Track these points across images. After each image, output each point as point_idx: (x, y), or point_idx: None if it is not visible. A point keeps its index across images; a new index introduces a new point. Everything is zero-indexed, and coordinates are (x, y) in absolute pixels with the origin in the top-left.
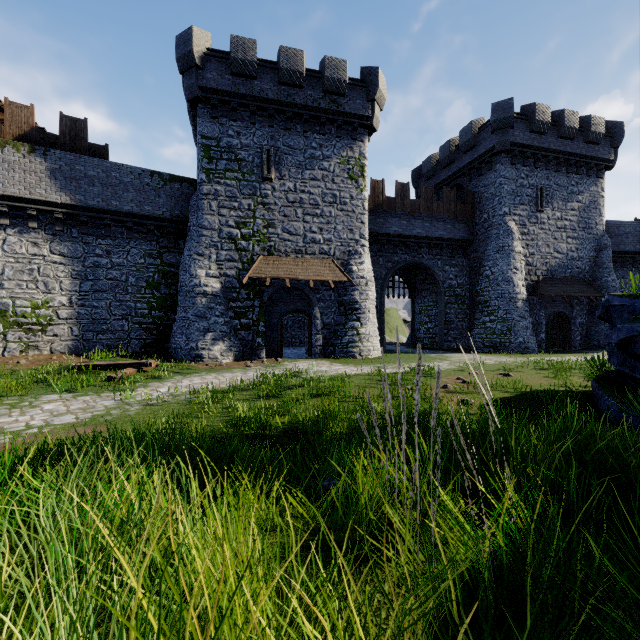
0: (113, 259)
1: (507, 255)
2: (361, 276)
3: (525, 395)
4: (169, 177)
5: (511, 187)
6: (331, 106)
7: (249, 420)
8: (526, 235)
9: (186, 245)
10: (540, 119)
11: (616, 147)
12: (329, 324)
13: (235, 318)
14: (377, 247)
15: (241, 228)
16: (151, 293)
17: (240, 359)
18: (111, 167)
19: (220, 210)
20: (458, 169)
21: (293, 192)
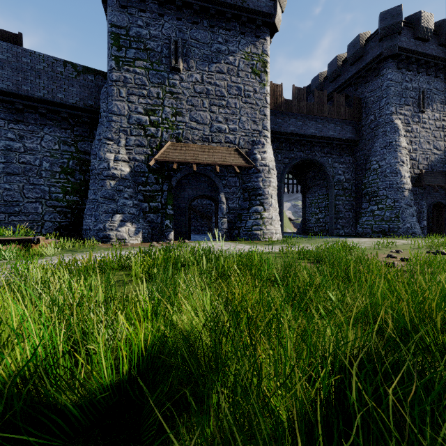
0: (26, 144)
1: (394, 149)
2: (264, 164)
3: None
4: (82, 68)
5: (397, 89)
6: (236, 2)
7: None
8: (410, 133)
9: (97, 131)
10: (425, 26)
11: None
12: (234, 209)
13: (144, 201)
14: (276, 145)
15: (150, 115)
16: (65, 178)
17: (149, 240)
18: (22, 53)
19: (129, 97)
20: (345, 80)
21: (200, 83)
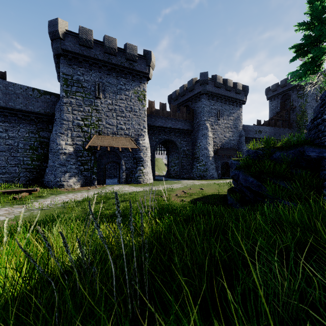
0: (9, 134)
1: (206, 138)
2: (144, 146)
3: (205, 196)
4: (43, 92)
5: (207, 109)
6: (130, 66)
7: (96, 212)
8: (213, 129)
9: (54, 128)
10: (218, 82)
11: (246, 96)
12: (129, 168)
13: (81, 165)
14: (151, 131)
15: (84, 121)
16: (32, 152)
17: (84, 186)
18: (8, 84)
19: (73, 111)
20: (187, 98)
21: (111, 105)
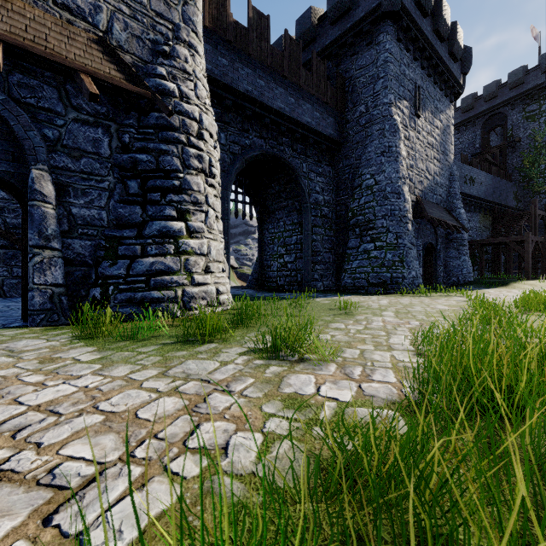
0: None
1: (395, 158)
2: (187, 111)
3: None
4: None
5: (396, 70)
6: None
7: None
8: (407, 140)
9: None
10: None
11: (465, 73)
12: (92, 223)
13: None
14: (216, 111)
15: None
16: None
17: None
18: None
19: None
20: (322, 48)
21: None
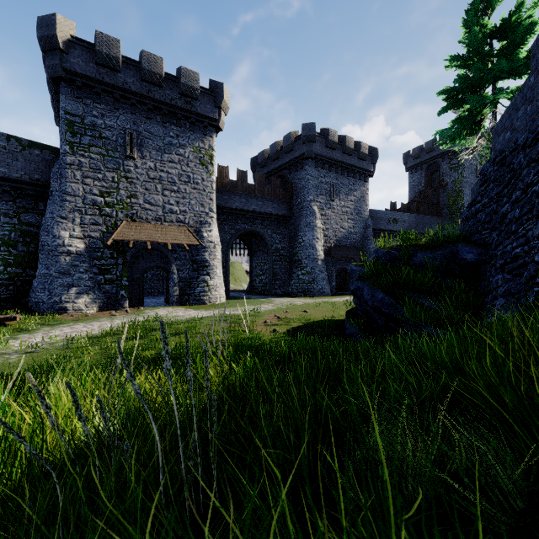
0: None
1: (312, 229)
2: (210, 241)
3: (311, 324)
4: (28, 143)
5: (315, 182)
6: (186, 106)
7: (127, 354)
8: (324, 216)
9: (48, 208)
10: (332, 139)
11: (374, 163)
12: (184, 278)
13: (99, 274)
14: (223, 217)
15: (105, 197)
16: (7, 250)
17: (104, 309)
18: None
19: (84, 179)
20: (282, 164)
21: (153, 170)
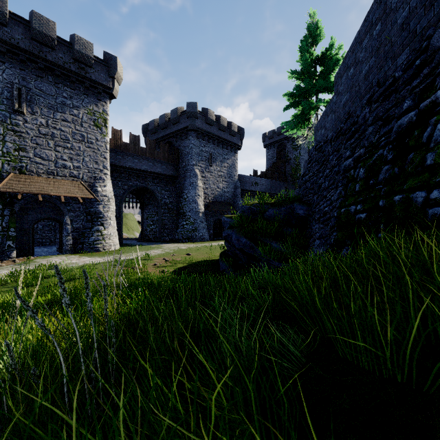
0: None
1: (195, 188)
2: (104, 195)
3: (193, 264)
4: None
5: (197, 150)
6: (80, 71)
7: None
8: (204, 177)
9: None
10: (210, 118)
11: (242, 140)
12: (78, 228)
13: None
14: (117, 174)
15: None
16: None
17: None
18: None
19: None
20: (170, 133)
21: (45, 127)
